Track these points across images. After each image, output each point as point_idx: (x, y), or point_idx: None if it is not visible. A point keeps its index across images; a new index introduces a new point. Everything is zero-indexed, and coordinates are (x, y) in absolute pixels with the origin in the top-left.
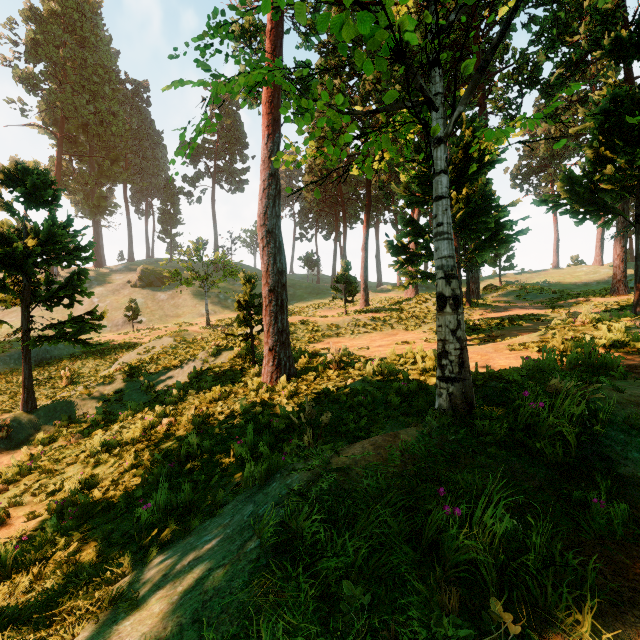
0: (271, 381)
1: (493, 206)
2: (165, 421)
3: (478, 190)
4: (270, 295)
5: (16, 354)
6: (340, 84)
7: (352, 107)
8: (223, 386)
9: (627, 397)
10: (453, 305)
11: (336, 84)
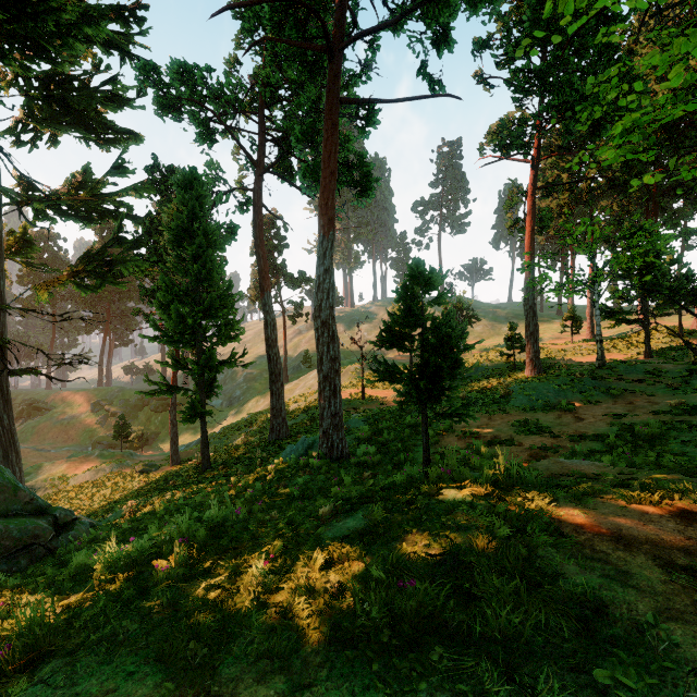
0: (531, 374)
1: (660, 288)
2: (489, 385)
3: (648, 282)
4: (530, 335)
5: (366, 365)
6: (567, 177)
7: (577, 195)
8: (504, 377)
9: (654, 365)
10: (599, 342)
11: (564, 178)
